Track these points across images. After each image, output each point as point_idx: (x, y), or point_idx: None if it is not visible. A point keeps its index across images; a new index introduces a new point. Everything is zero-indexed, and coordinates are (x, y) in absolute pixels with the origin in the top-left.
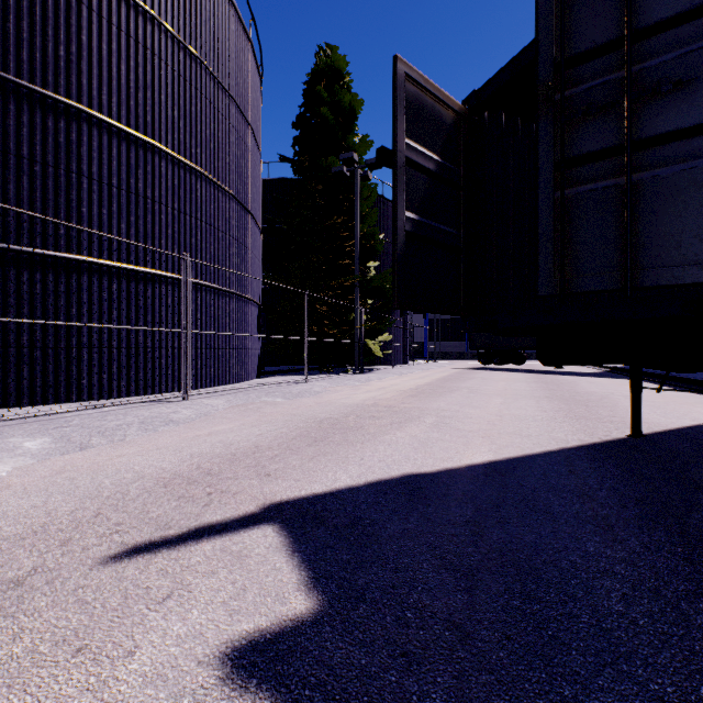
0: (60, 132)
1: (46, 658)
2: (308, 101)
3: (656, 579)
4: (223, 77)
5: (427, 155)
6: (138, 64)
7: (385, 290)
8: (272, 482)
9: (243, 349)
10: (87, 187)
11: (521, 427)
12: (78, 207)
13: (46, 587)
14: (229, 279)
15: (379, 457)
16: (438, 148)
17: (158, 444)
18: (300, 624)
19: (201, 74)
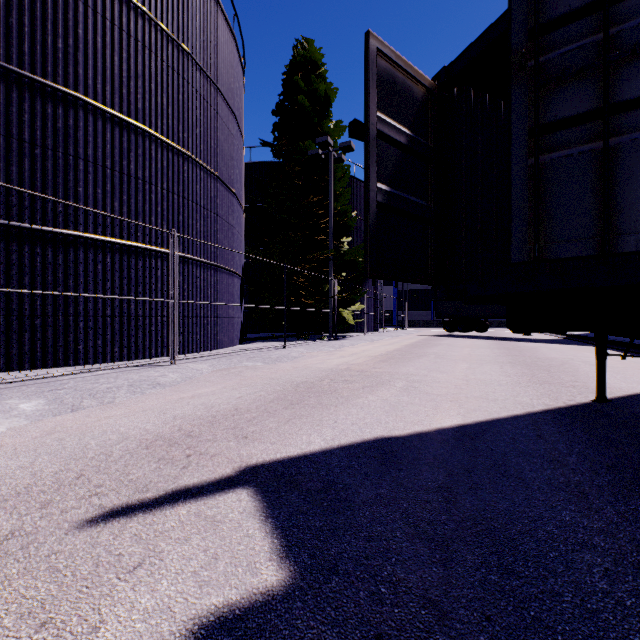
0: (59, 118)
1: (9, 633)
2: (286, 90)
3: (638, 553)
4: (208, 67)
5: (399, 129)
6: (130, 55)
7: (357, 263)
8: (249, 445)
9: (226, 318)
10: (83, 168)
11: (487, 392)
12: (75, 186)
13: (20, 552)
14: (213, 253)
15: (352, 420)
16: (409, 123)
17: (144, 406)
18: (270, 598)
19: (188, 64)
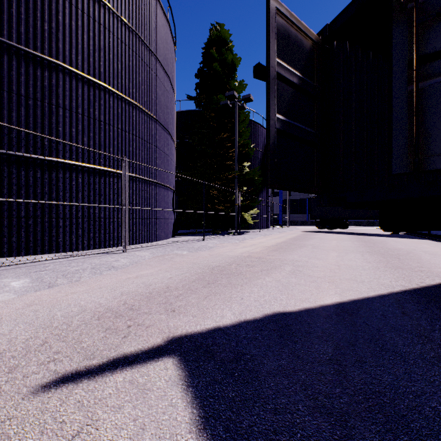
0: (45, 79)
1: None
2: (205, 60)
3: None
4: (150, 43)
5: (292, 71)
6: (95, 34)
7: (254, 180)
8: (176, 317)
9: (163, 219)
10: (62, 114)
11: (355, 275)
12: (56, 127)
13: None
14: (153, 174)
15: (254, 297)
16: (300, 67)
17: (101, 284)
18: None
19: (136, 41)
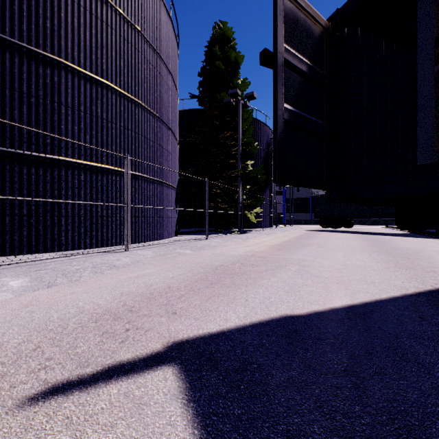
0: (47, 76)
1: None
2: (208, 58)
3: None
4: (153, 41)
5: (301, 59)
6: (97, 32)
7: (258, 179)
8: (177, 320)
9: (166, 218)
10: (64, 112)
11: (364, 275)
12: (58, 125)
13: None
14: (156, 172)
15: (259, 299)
16: (309, 55)
17: (101, 284)
18: None
19: (138, 38)
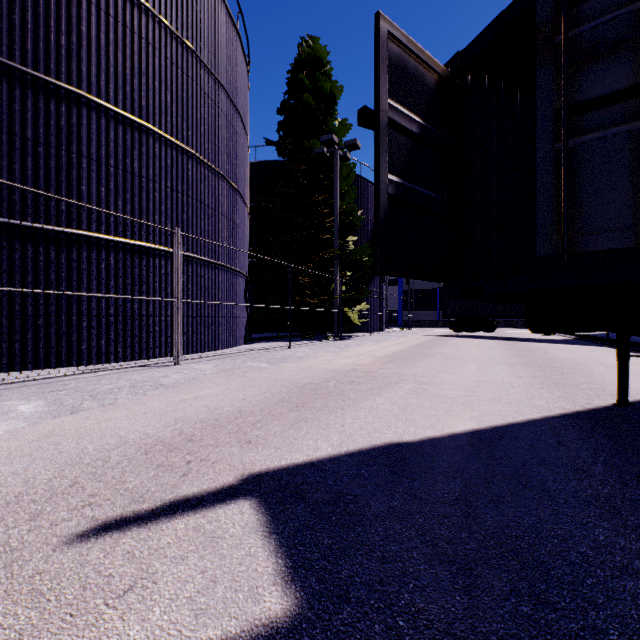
0: (62, 116)
1: None
2: (291, 89)
3: None
4: (213, 65)
5: (410, 117)
6: (134, 52)
7: (362, 263)
8: (253, 450)
9: (231, 318)
10: (86, 166)
11: (499, 394)
12: (78, 185)
13: (3, 571)
14: (218, 252)
15: (360, 424)
16: (421, 111)
17: (146, 408)
18: (274, 632)
19: (192, 62)
